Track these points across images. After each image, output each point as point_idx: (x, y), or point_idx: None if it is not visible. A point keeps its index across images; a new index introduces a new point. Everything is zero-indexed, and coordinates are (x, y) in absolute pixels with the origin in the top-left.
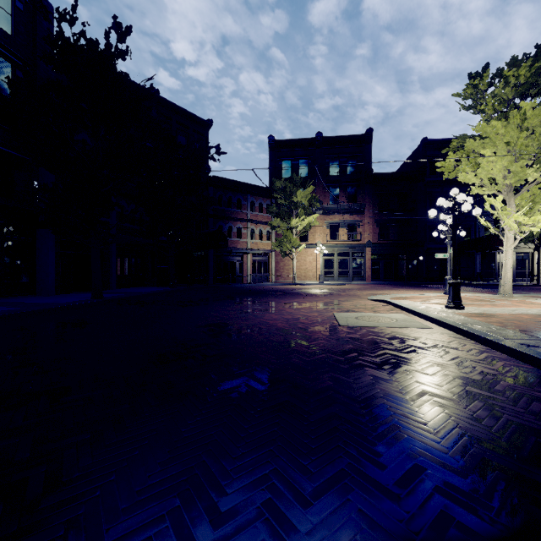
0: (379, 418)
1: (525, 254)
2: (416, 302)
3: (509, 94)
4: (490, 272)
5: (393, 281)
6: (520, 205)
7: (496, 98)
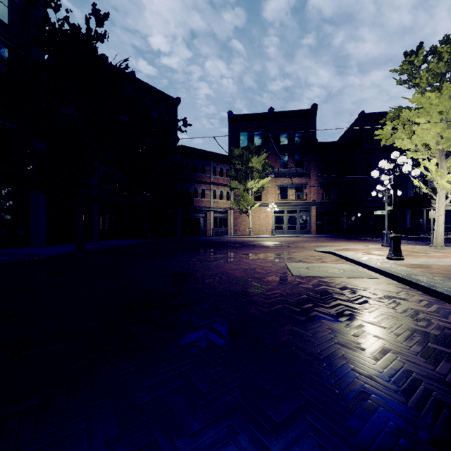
0: (345, 382)
1: (450, 211)
2: (358, 253)
3: (442, 68)
4: (419, 227)
5: (335, 235)
6: (450, 168)
7: (430, 72)
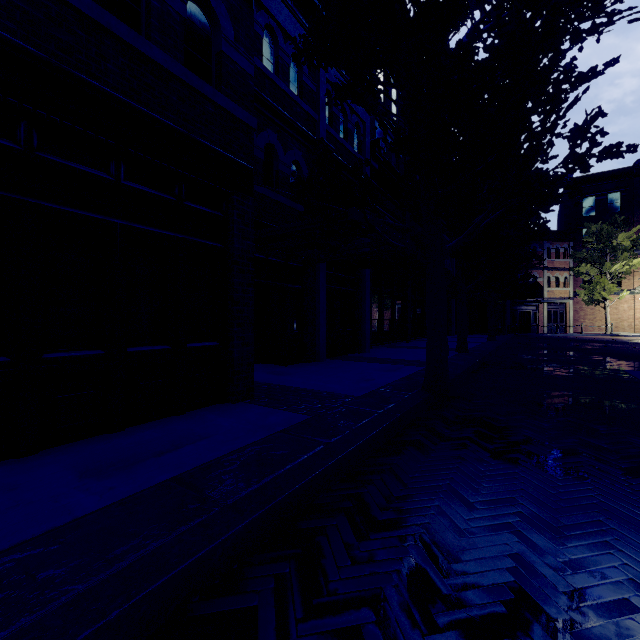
0: None
1: None
2: None
3: None
4: None
5: None
6: None
7: None
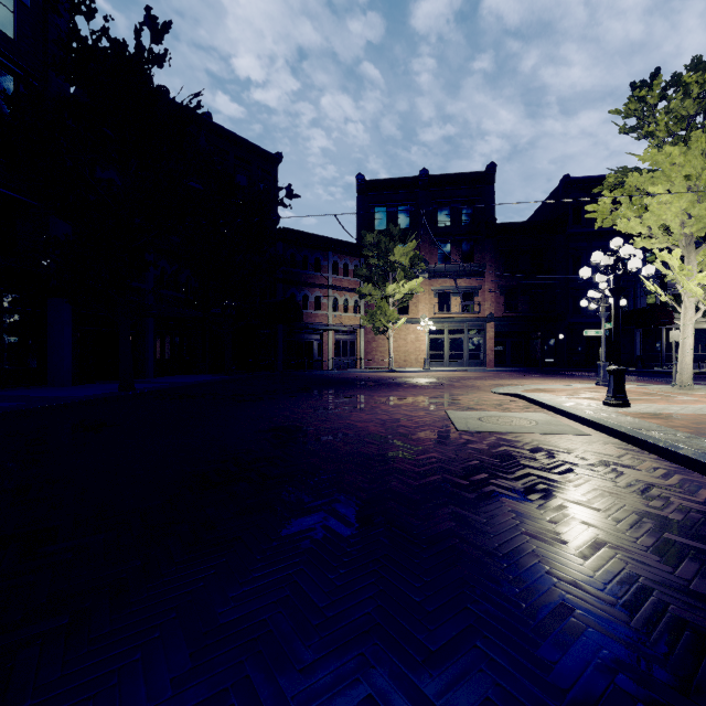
0: (535, 591)
1: (703, 331)
2: (560, 396)
3: (690, 108)
4: (655, 355)
5: (523, 368)
6: (703, 263)
7: (671, 115)
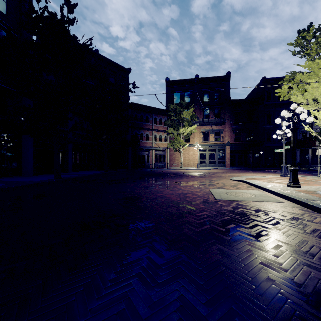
0: (276, 308)
1: None
2: (264, 181)
3: None
4: (306, 161)
5: (243, 167)
6: None
7: (318, 44)
